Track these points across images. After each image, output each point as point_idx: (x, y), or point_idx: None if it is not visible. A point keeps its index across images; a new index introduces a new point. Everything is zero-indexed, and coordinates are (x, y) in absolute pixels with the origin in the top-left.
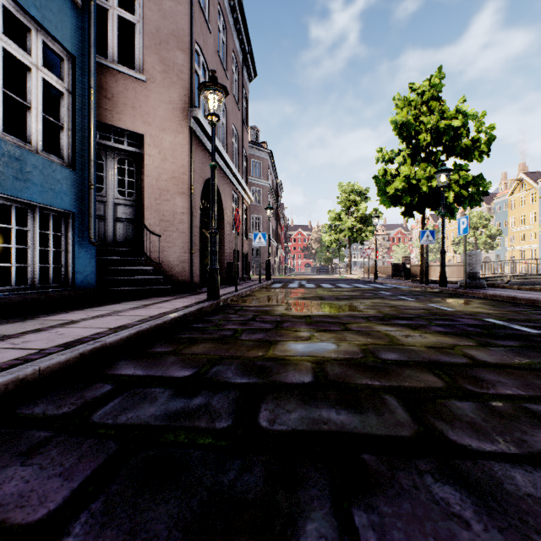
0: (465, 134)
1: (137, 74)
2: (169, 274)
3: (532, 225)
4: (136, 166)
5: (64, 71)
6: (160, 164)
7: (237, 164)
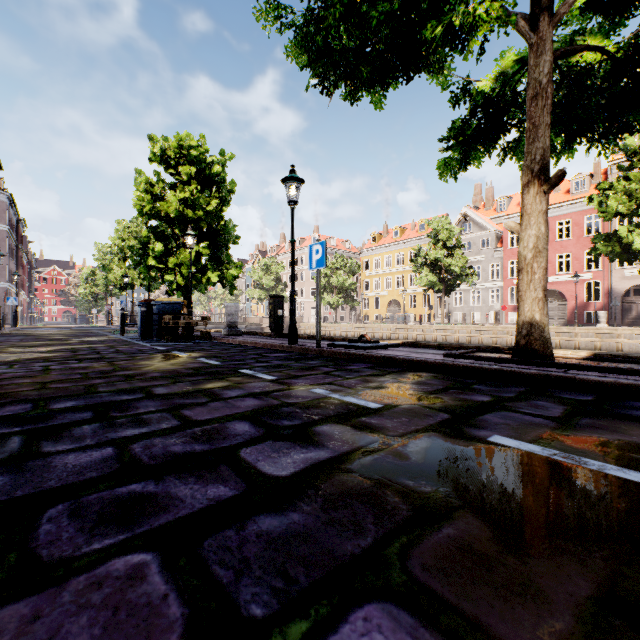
0: None
1: None
2: None
3: None
4: None
5: None
6: None
7: None
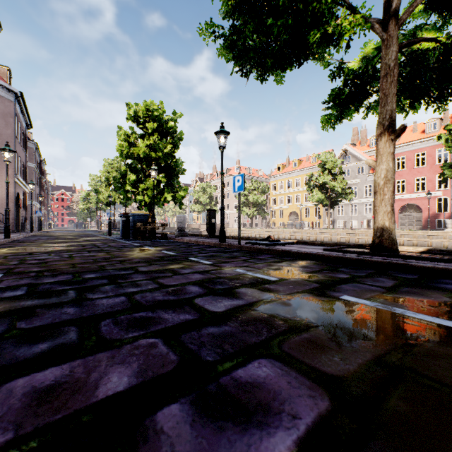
0: None
1: None
2: None
3: None
4: None
5: None
6: (5, 193)
7: (24, 177)
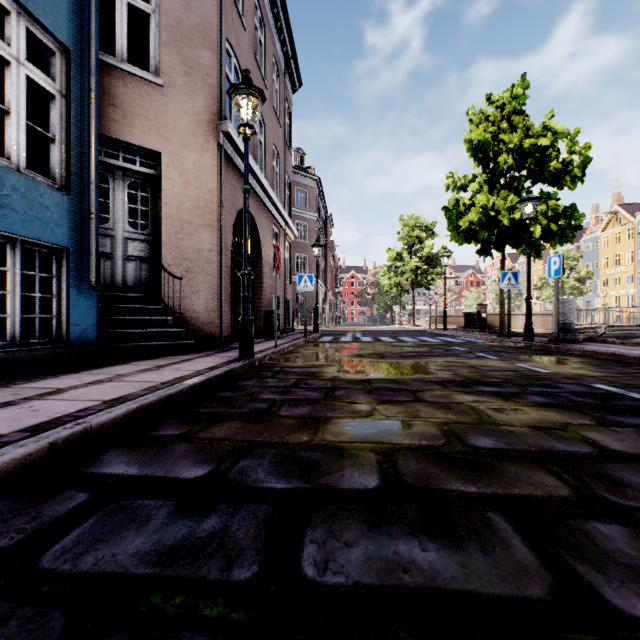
0: (554, 156)
1: (152, 77)
2: (193, 326)
3: (628, 266)
4: (152, 191)
5: (56, 68)
6: (181, 189)
7: (278, 192)
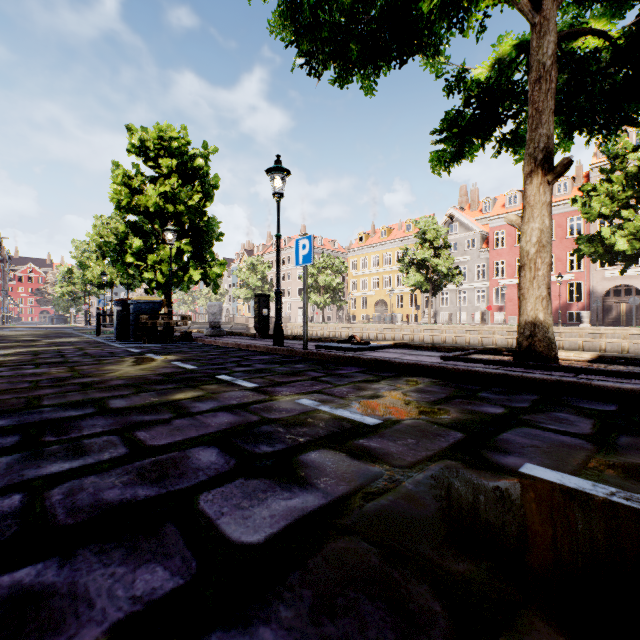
0: None
1: None
2: None
3: None
4: None
5: None
6: None
7: None
